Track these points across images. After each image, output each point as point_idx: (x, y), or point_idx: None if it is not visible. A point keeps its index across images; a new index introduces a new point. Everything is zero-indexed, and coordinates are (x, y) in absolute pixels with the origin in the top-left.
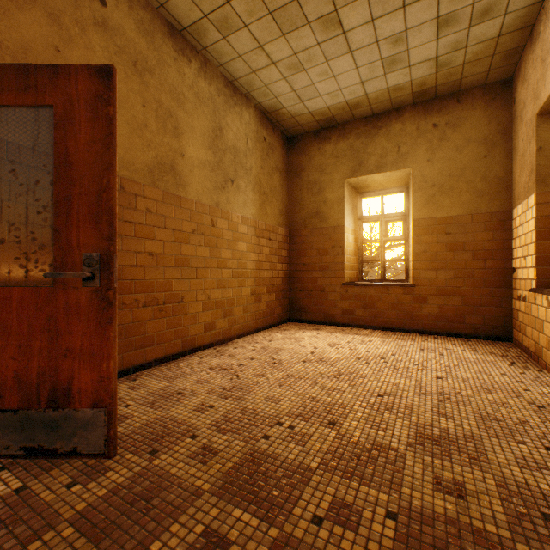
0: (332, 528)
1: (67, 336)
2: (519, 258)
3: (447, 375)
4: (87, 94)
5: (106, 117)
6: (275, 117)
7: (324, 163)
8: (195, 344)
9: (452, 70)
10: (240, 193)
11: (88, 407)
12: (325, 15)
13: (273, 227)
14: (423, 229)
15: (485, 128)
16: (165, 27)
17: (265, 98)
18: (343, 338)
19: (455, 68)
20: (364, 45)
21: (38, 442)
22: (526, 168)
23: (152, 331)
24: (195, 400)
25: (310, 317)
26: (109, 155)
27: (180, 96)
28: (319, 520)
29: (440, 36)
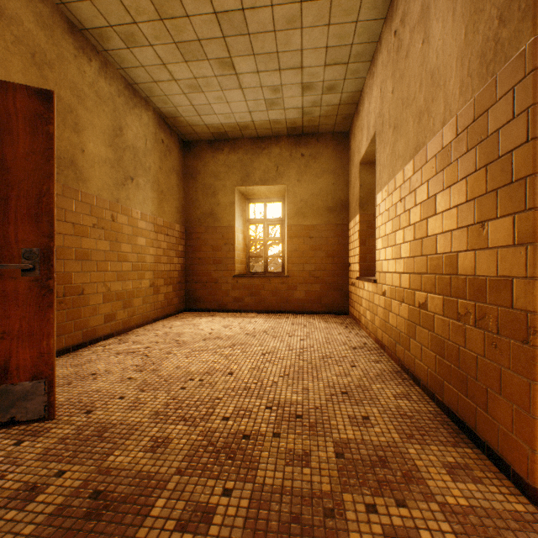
0: (235, 420)
1: (4, 320)
2: (352, 256)
3: (307, 337)
4: (26, 110)
5: (46, 133)
6: (173, 122)
7: (218, 170)
8: (96, 334)
9: (313, 118)
10: (139, 191)
11: (27, 380)
12: (222, 58)
13: (171, 223)
14: (294, 233)
15: (334, 163)
16: (65, 24)
17: (165, 105)
18: (235, 320)
19: (314, 117)
20: (252, 86)
21: None
22: (355, 197)
23: None
24: (112, 377)
25: (205, 306)
26: (50, 166)
27: (81, 93)
28: (227, 419)
29: (304, 95)
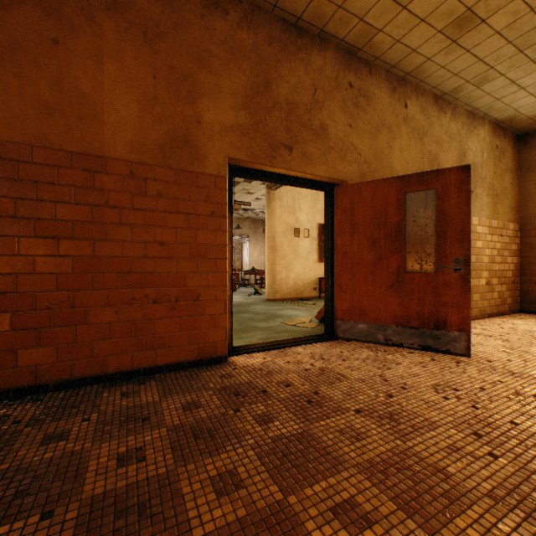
0: None
1: (443, 296)
2: None
3: None
4: (454, 180)
5: (465, 190)
6: (507, 124)
7: None
8: None
9: None
10: (476, 200)
11: (455, 331)
12: None
13: (503, 224)
14: None
15: None
16: (432, 100)
17: (502, 113)
18: None
19: None
20: None
21: (427, 344)
22: None
23: None
24: (486, 347)
25: None
26: (467, 209)
27: (440, 142)
28: None
29: None
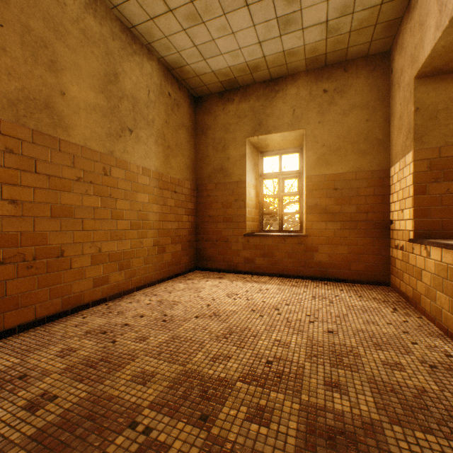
0: None
1: None
2: (397, 211)
3: (338, 327)
4: None
5: None
6: (180, 74)
7: (228, 123)
8: (81, 301)
9: (340, 37)
10: (140, 144)
11: None
12: None
13: (179, 180)
14: (315, 184)
15: (368, 95)
16: None
17: (168, 52)
18: (242, 286)
19: (342, 35)
20: None
21: None
22: (404, 129)
23: (15, 292)
24: (37, 388)
25: (215, 266)
26: None
27: (60, 27)
28: None
29: None
